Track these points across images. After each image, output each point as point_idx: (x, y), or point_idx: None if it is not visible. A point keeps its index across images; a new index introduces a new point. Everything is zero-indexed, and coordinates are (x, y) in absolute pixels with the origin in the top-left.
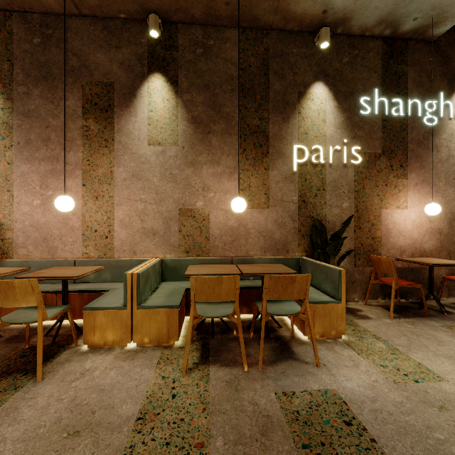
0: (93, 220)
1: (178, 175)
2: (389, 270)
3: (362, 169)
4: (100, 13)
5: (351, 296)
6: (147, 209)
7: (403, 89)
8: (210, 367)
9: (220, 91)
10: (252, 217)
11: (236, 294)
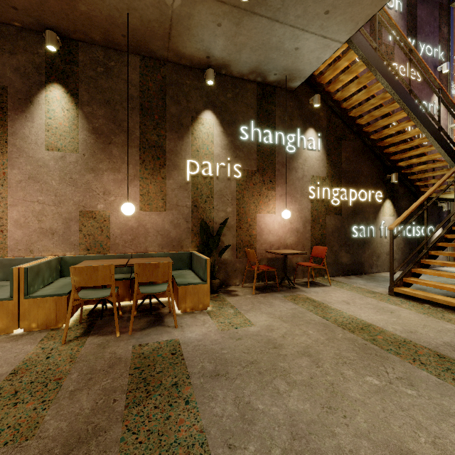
0: None
1: (79, 180)
2: (254, 259)
3: (242, 182)
4: None
5: (234, 281)
6: (45, 210)
7: (272, 123)
8: (88, 337)
9: (120, 107)
10: (151, 218)
11: (112, 279)
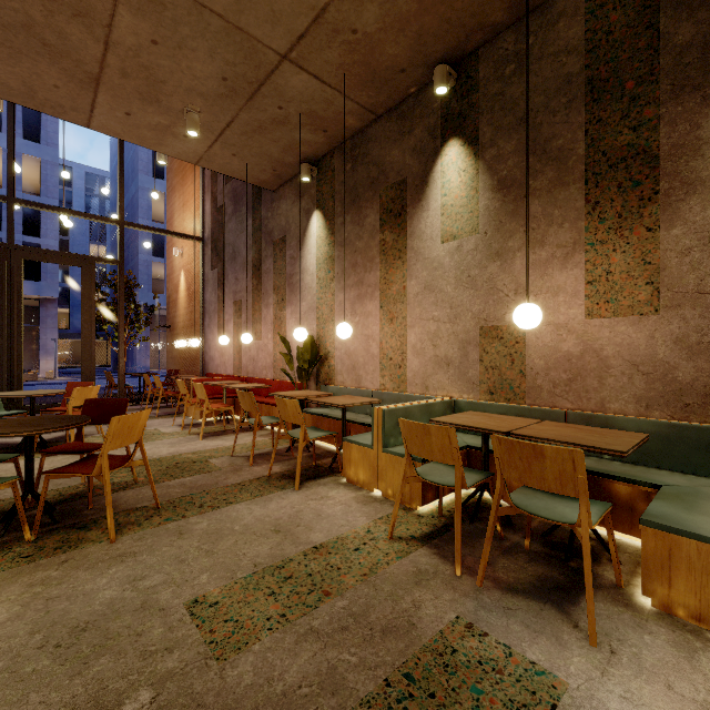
0: (388, 346)
1: (479, 277)
2: None
3: None
4: (393, 104)
5: None
6: (440, 330)
7: None
8: (422, 547)
9: (544, 116)
10: (614, 334)
11: (454, 456)
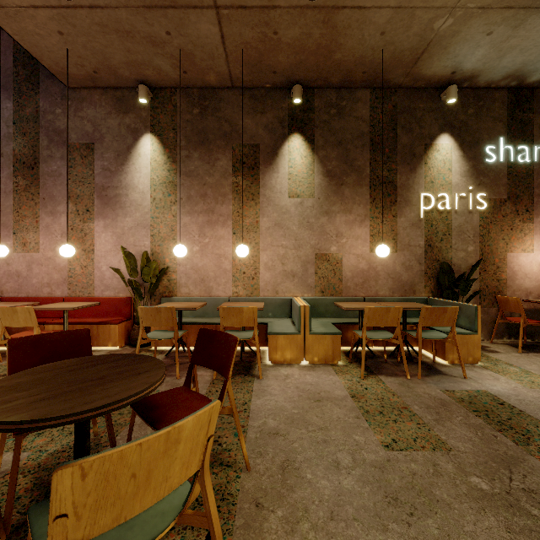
0: (242, 263)
1: (315, 224)
2: (517, 309)
3: (487, 214)
4: (249, 85)
5: None
6: (287, 254)
7: (529, 136)
8: (378, 376)
9: (351, 146)
10: (381, 260)
11: (398, 321)
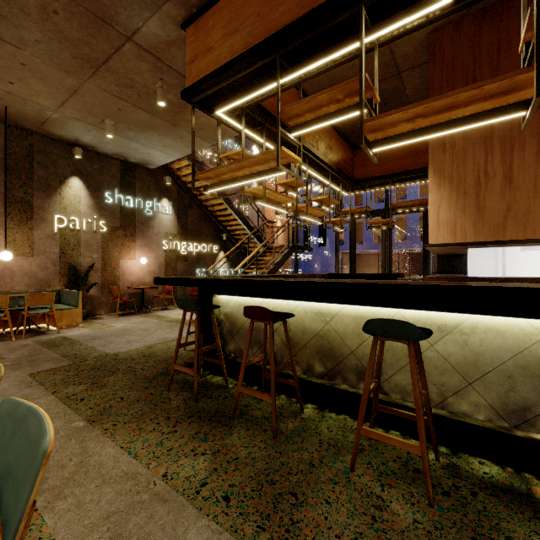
0: None
1: None
2: (117, 293)
3: (107, 235)
4: None
5: (100, 312)
6: None
7: (133, 192)
8: None
9: None
10: (18, 262)
11: (7, 304)
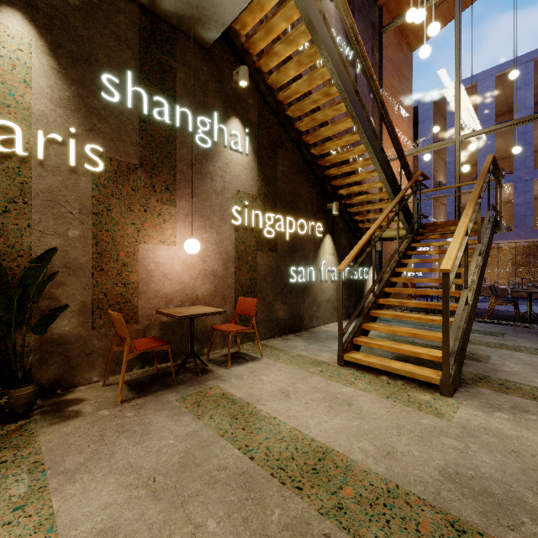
0: None
1: None
2: (123, 332)
3: (106, 182)
4: None
5: (86, 377)
6: None
7: (170, 89)
8: None
9: None
10: None
11: None
